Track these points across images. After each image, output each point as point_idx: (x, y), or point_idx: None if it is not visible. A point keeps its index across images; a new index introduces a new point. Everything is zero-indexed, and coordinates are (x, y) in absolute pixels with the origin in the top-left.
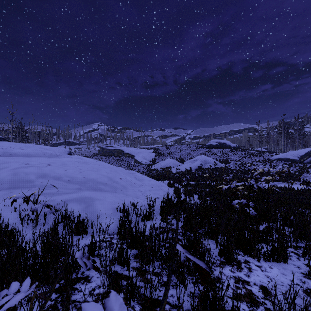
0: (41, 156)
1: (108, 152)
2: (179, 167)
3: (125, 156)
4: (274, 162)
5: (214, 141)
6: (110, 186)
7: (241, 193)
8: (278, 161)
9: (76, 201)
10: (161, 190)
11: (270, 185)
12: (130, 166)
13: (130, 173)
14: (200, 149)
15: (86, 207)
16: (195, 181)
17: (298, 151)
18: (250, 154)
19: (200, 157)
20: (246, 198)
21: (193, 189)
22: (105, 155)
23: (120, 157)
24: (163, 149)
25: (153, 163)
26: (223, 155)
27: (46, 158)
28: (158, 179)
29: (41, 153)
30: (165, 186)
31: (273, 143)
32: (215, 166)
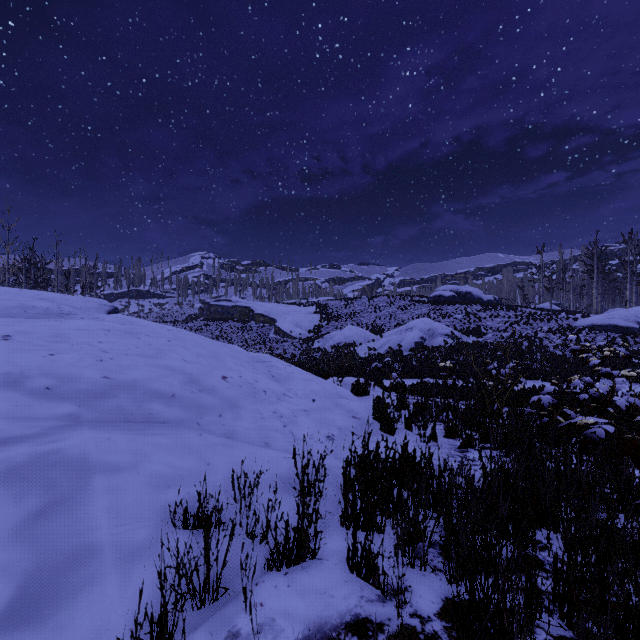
0: (14, 316)
1: (219, 312)
2: (372, 345)
3: (256, 320)
4: (584, 333)
5: (445, 289)
6: (185, 405)
7: (566, 418)
8: (591, 330)
9: (6, 485)
10: (337, 409)
11: (638, 396)
12: (267, 342)
13: (257, 360)
14: (418, 306)
15: (42, 511)
16: (413, 376)
17: (635, 309)
18: (526, 316)
19: (420, 322)
20: (578, 431)
21: (423, 404)
22: (214, 318)
23: (246, 322)
24: (337, 307)
25: (317, 335)
26: (469, 319)
27: (17, 319)
28: (328, 372)
29: (16, 308)
30: (348, 395)
31: (573, 292)
32: (456, 342)
